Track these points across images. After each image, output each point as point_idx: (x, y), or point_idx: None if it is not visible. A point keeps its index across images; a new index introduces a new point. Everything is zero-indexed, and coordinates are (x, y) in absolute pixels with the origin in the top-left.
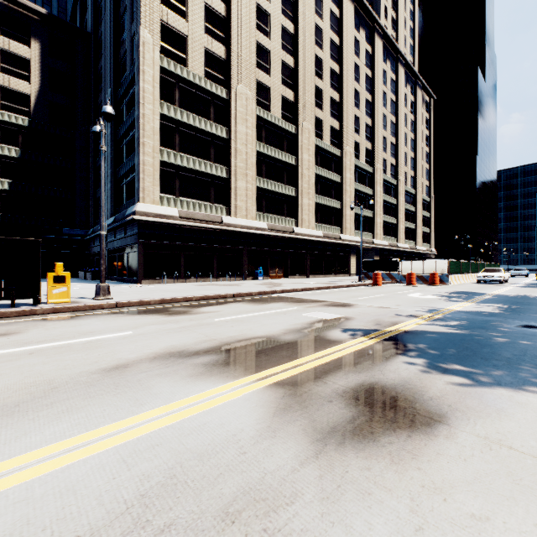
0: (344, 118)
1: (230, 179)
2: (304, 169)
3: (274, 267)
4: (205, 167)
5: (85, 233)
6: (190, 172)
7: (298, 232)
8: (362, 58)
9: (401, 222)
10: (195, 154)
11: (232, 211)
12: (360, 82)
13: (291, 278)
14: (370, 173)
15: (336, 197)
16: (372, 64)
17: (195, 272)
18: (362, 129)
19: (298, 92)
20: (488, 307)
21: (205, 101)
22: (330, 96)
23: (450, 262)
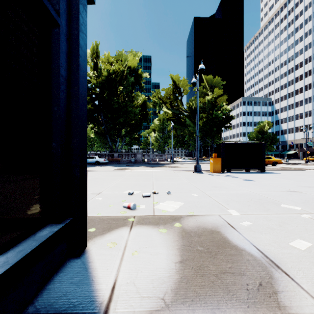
0: None
1: None
2: None
3: None
4: None
5: None
6: None
7: None
8: None
9: None
10: None
11: None
12: None
13: None
14: None
15: None
16: None
17: None
18: None
19: None
20: (105, 166)
21: None
22: None
23: None
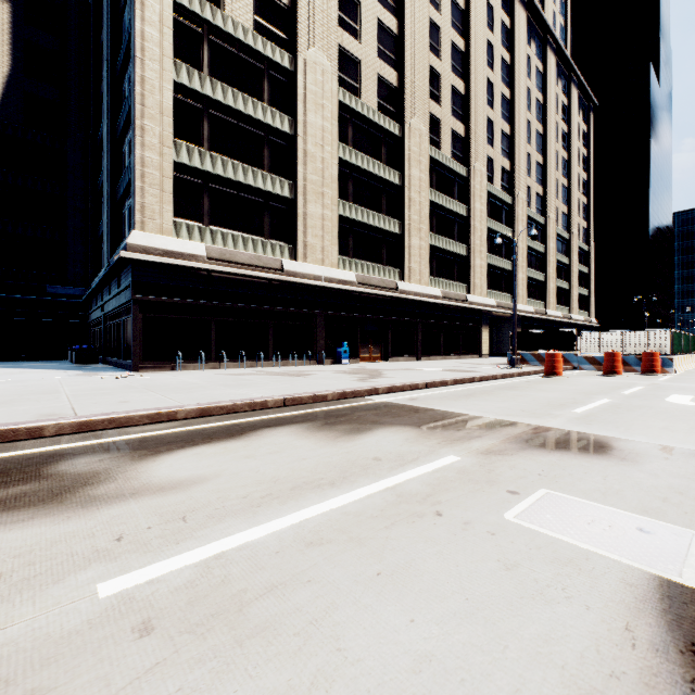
0: (472, 119)
1: (296, 200)
2: (413, 191)
3: (367, 343)
4: (253, 178)
5: (81, 293)
6: (229, 185)
7: (404, 290)
8: (497, 33)
9: (551, 279)
10: (236, 157)
11: (298, 253)
12: (494, 69)
13: (394, 362)
14: (508, 205)
15: (460, 238)
16: (512, 43)
17: (236, 351)
18: (497, 139)
19: (404, 72)
20: None
21: (254, 70)
22: (451, 85)
23: (674, 333)
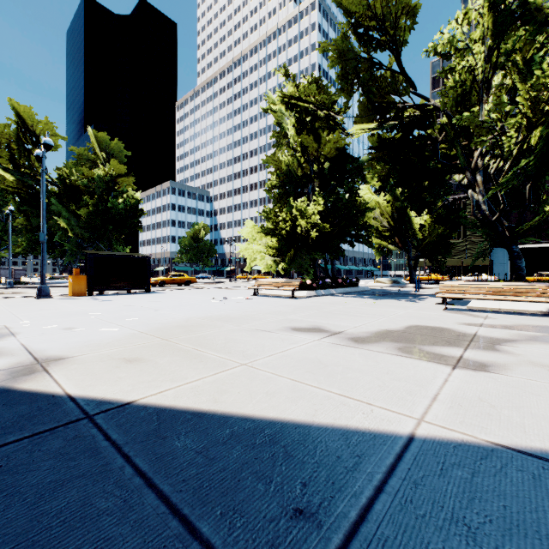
0: None
1: None
2: None
3: None
4: None
5: None
6: None
7: None
8: None
9: None
10: None
11: None
12: None
13: None
14: None
15: None
16: None
17: None
18: None
19: None
20: None
21: None
22: None
23: None
